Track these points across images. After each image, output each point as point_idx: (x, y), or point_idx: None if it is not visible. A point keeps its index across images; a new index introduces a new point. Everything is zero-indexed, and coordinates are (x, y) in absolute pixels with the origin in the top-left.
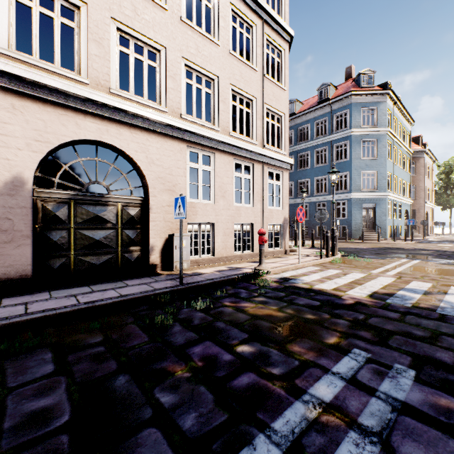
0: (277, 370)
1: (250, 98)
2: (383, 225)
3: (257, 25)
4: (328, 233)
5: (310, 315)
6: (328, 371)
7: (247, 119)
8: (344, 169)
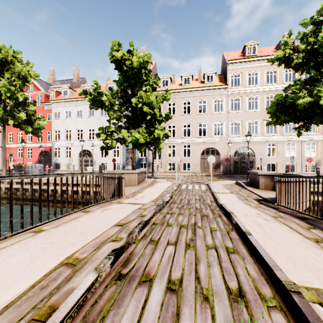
0: None
1: None
2: None
3: None
4: None
5: None
6: None
7: None
8: None
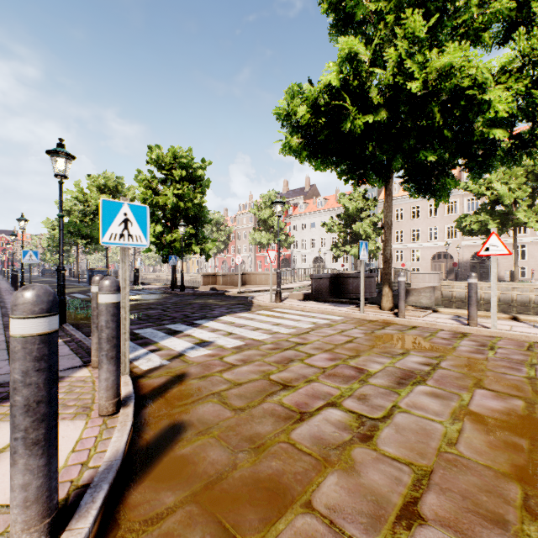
0: None
1: None
2: None
3: None
4: None
5: None
6: None
7: None
8: None
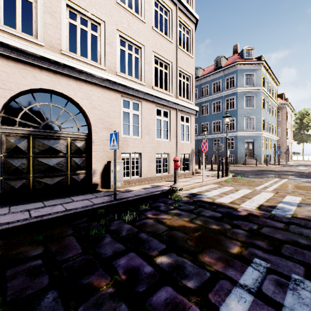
0: (192, 283)
1: (167, 63)
2: (259, 154)
3: (173, 10)
4: (223, 160)
5: (215, 225)
6: (236, 283)
7: (166, 79)
8: (232, 115)
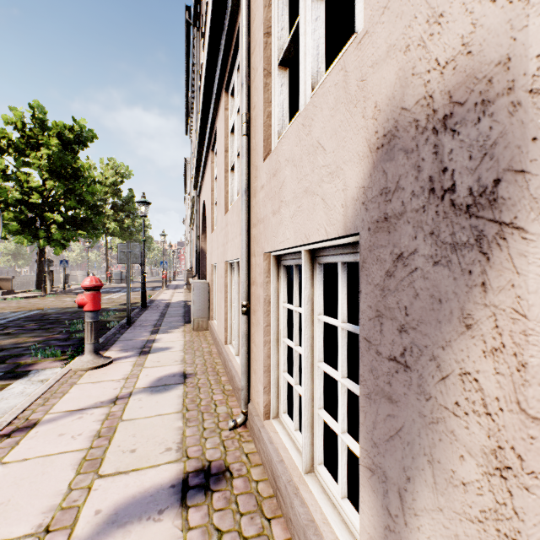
0: None
1: None
2: None
3: None
4: None
5: None
6: None
7: None
8: None
